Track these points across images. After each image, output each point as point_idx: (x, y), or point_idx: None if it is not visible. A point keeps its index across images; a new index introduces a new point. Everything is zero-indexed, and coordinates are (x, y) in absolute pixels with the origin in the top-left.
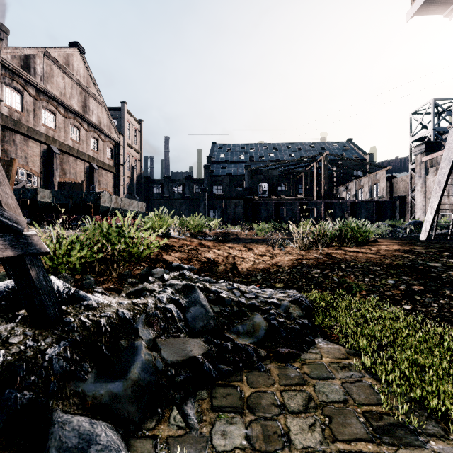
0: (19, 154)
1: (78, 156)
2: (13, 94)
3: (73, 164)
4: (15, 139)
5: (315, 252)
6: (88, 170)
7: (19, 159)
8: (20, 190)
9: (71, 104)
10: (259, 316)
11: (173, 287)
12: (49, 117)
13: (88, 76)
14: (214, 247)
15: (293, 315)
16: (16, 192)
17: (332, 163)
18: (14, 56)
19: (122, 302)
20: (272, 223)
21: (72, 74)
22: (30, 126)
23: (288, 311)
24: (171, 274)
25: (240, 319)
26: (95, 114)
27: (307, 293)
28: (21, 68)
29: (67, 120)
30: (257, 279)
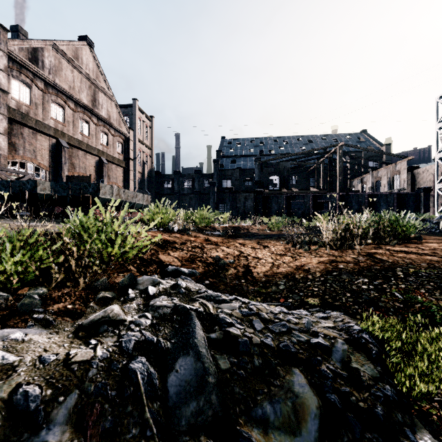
0: (27, 148)
1: (88, 150)
2: (21, 87)
3: (83, 158)
4: (23, 132)
5: (350, 252)
6: (98, 165)
7: (27, 153)
8: (20, 181)
9: (80, 98)
10: (301, 379)
11: (157, 312)
12: (58, 110)
13: (98, 70)
14: (222, 244)
15: (362, 376)
16: (16, 184)
17: (347, 155)
18: (22, 48)
19: (45, 358)
20: (284, 217)
21: (81, 68)
22: (39, 119)
23: (349, 365)
24: (160, 286)
25: (266, 385)
26: (105, 108)
27: (358, 316)
28: (29, 60)
29: (76, 114)
30: (280, 290)
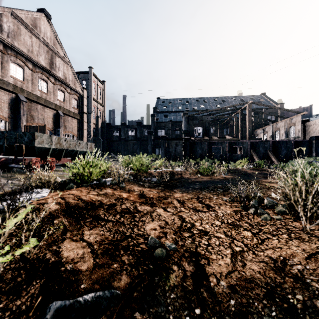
0: None
1: (46, 105)
2: None
3: (41, 111)
4: None
5: None
6: (55, 117)
7: None
8: None
9: (38, 60)
10: None
11: None
12: (17, 70)
13: (55, 39)
14: (158, 202)
15: None
16: None
17: (254, 110)
18: None
19: None
20: (206, 159)
21: (39, 35)
22: None
23: None
24: None
25: None
26: (61, 70)
27: None
28: None
29: (35, 74)
30: None
